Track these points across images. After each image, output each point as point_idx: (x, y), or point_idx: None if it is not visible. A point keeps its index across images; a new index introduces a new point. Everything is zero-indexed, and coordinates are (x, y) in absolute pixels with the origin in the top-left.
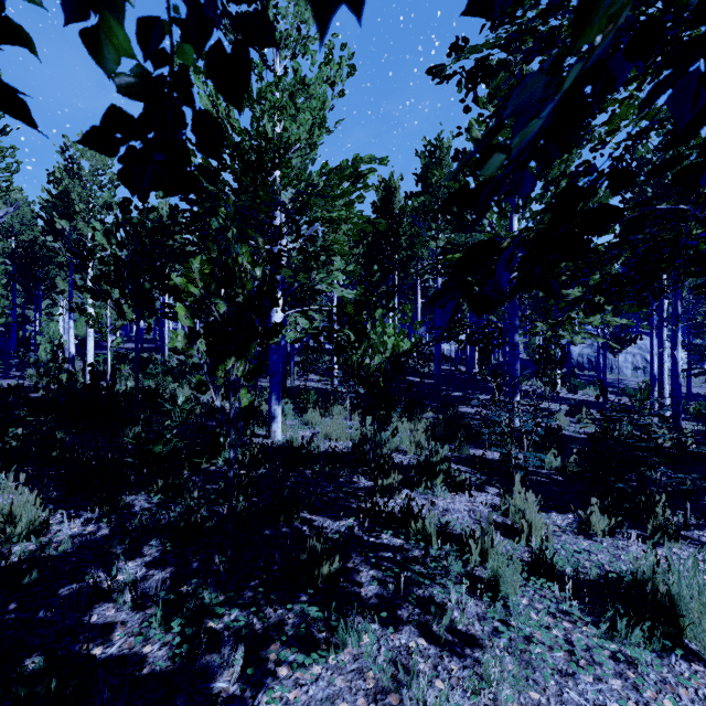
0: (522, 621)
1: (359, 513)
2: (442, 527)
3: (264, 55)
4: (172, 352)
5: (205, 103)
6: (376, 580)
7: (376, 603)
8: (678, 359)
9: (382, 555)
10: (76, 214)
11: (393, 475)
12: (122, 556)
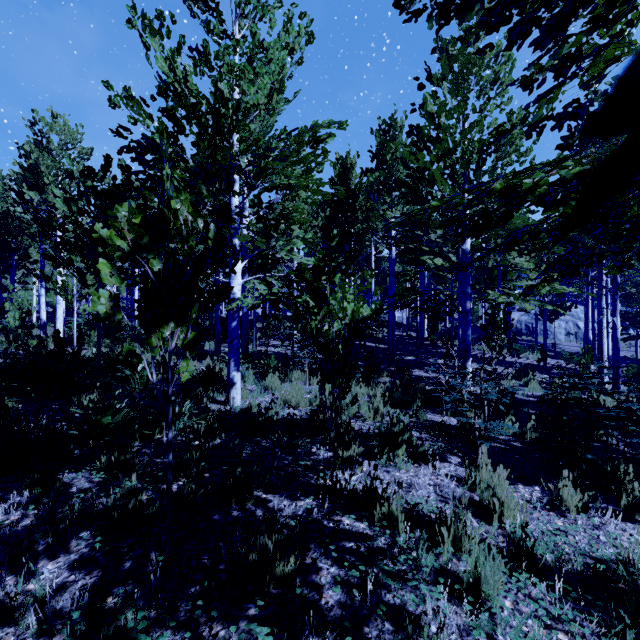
0: (513, 639)
1: (317, 491)
2: (410, 511)
3: (222, 21)
4: (94, 317)
5: (161, 65)
6: (338, 581)
7: (339, 616)
8: (618, 325)
9: (344, 545)
10: (47, 187)
11: (353, 447)
12: (43, 554)
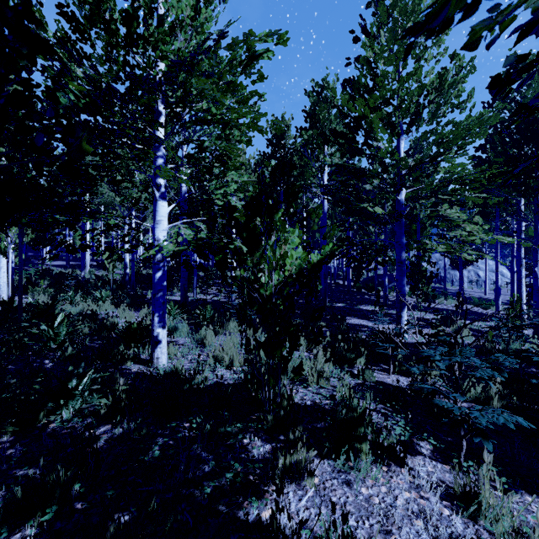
0: None
1: None
2: None
3: None
4: None
5: None
6: None
7: None
8: (538, 274)
9: None
10: None
11: (299, 445)
12: None
